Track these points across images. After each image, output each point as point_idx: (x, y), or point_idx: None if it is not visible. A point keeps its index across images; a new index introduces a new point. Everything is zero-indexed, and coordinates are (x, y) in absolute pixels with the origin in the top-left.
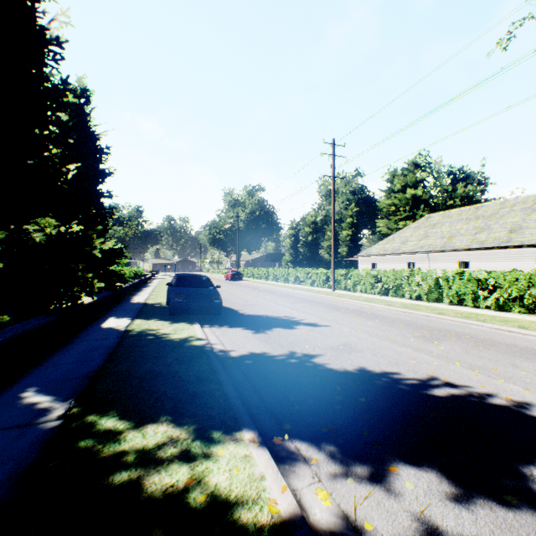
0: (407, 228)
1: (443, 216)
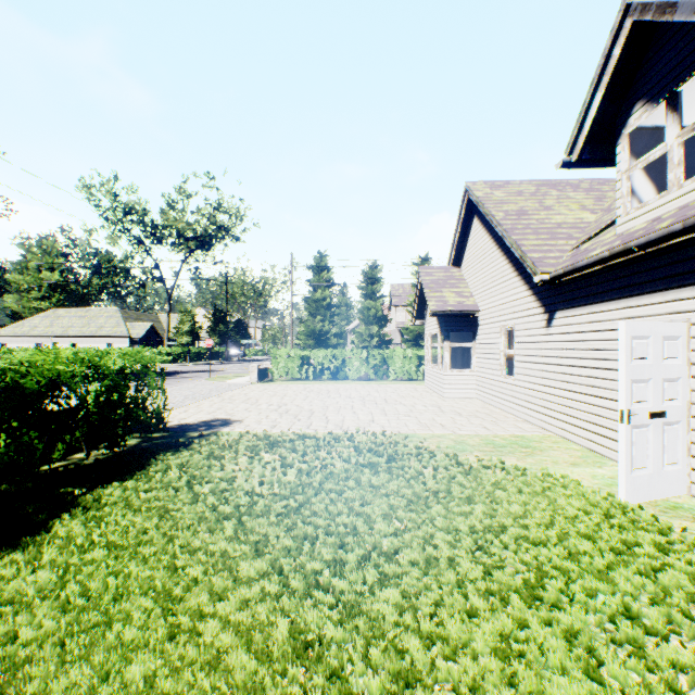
0: (39, 316)
1: (68, 312)
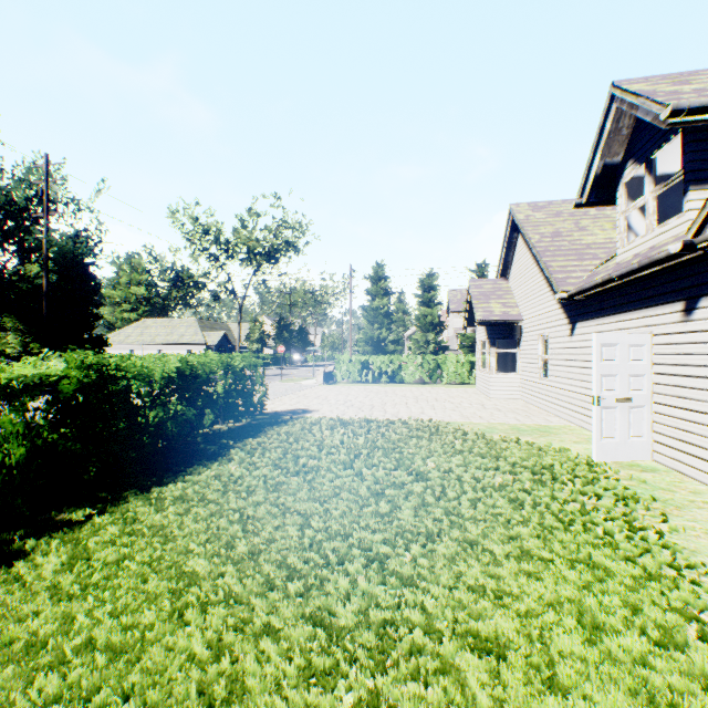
0: (131, 326)
1: (154, 322)
